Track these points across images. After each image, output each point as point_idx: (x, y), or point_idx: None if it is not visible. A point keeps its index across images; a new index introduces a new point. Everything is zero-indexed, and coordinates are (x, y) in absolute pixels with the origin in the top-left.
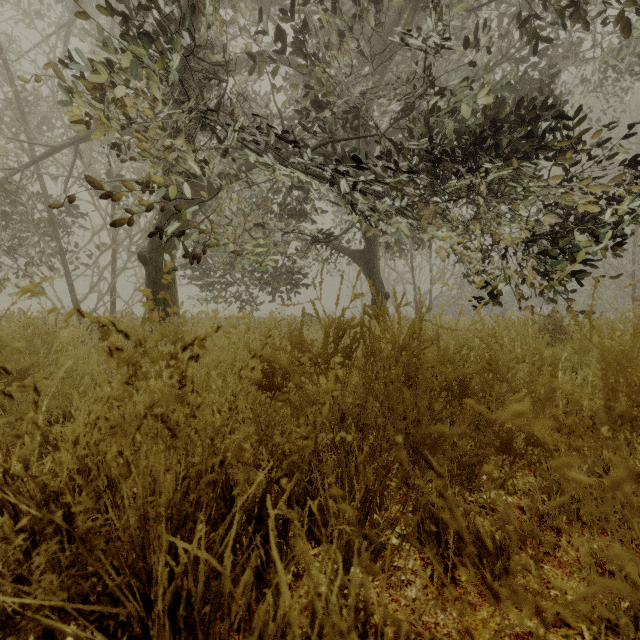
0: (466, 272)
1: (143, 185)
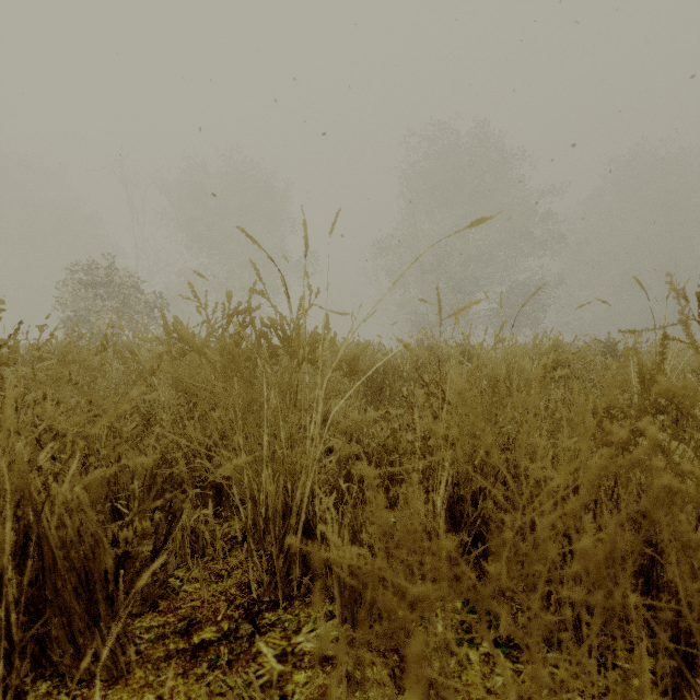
0: None
1: None
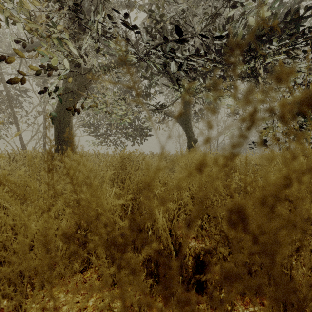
0: (241, 127)
1: (42, 64)
